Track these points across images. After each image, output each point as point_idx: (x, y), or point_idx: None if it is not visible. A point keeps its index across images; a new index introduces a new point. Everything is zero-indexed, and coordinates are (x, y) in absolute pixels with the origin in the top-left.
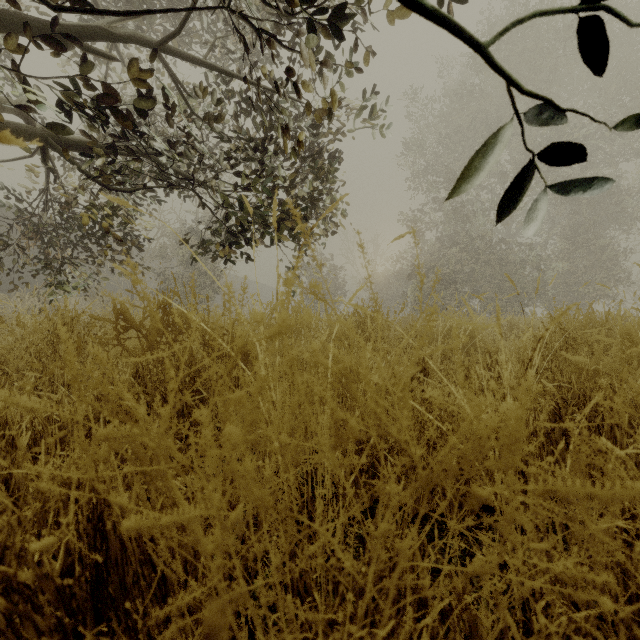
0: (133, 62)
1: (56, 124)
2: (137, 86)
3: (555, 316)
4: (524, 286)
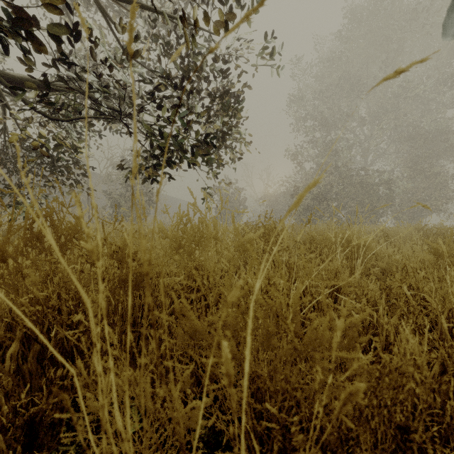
0: None
1: None
2: (55, 11)
3: None
4: (379, 202)
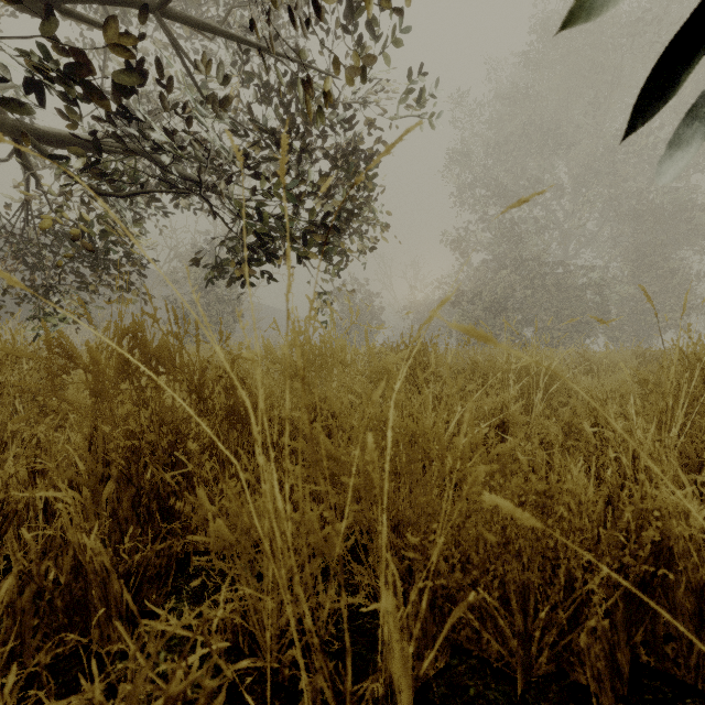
0: (112, 16)
1: (15, 100)
2: (119, 50)
3: (668, 349)
4: (585, 314)
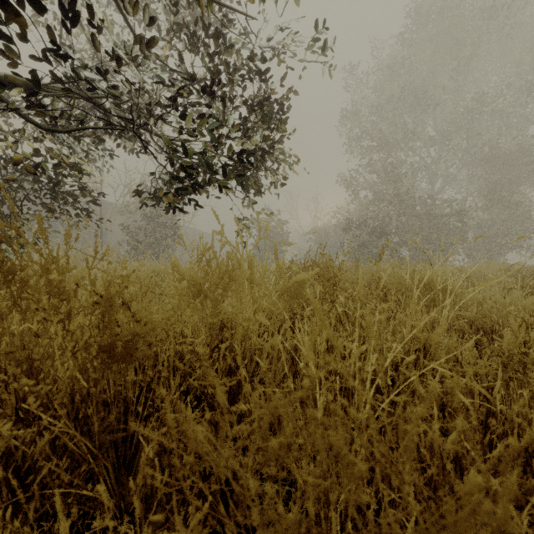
0: None
1: None
2: None
3: None
4: (449, 237)
